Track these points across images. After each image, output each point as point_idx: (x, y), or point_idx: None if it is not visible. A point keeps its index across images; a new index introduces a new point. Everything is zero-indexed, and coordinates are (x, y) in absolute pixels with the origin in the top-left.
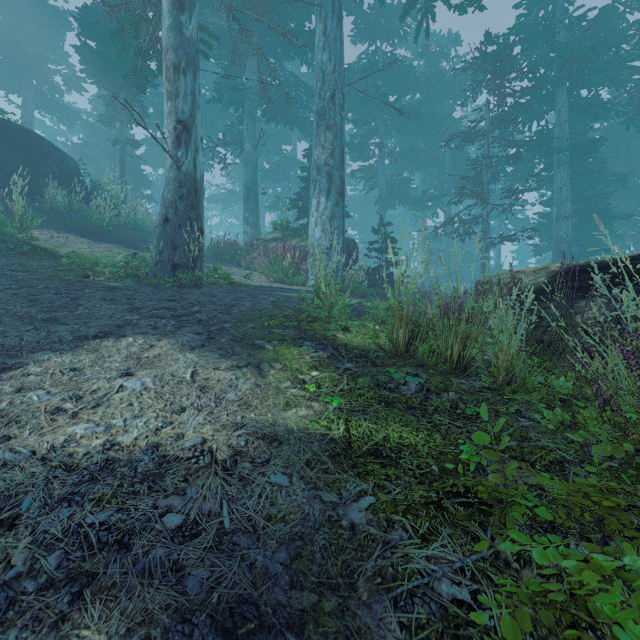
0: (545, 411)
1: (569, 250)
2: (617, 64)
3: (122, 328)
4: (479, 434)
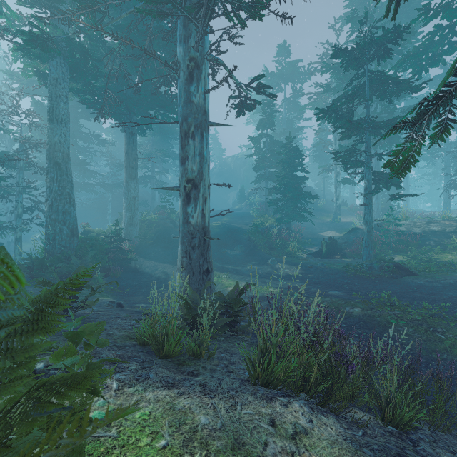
0: None
1: None
2: None
3: (328, 230)
4: None
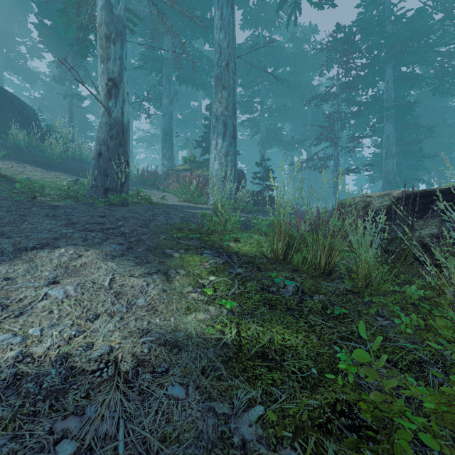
0: (403, 316)
1: (394, 179)
2: (428, 48)
3: (58, 240)
4: (359, 351)
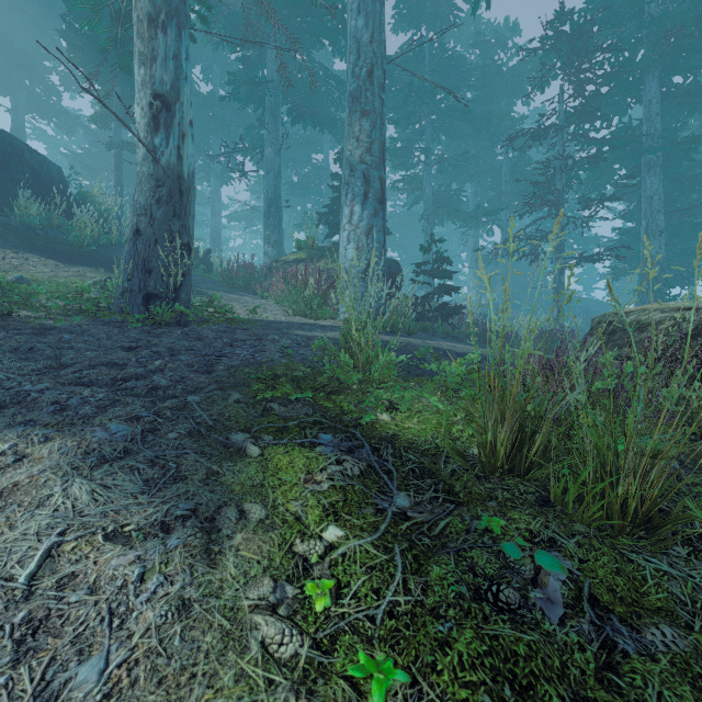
0: None
1: (662, 273)
2: None
3: None
4: None
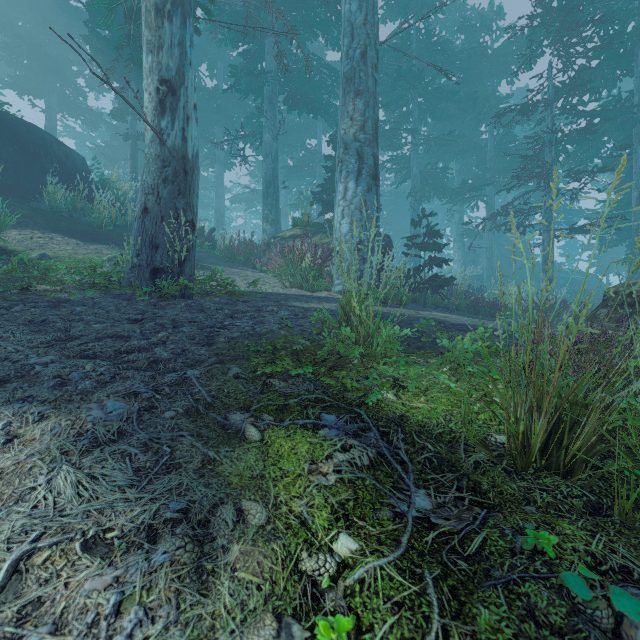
0: None
1: None
2: None
3: (0, 387)
4: None
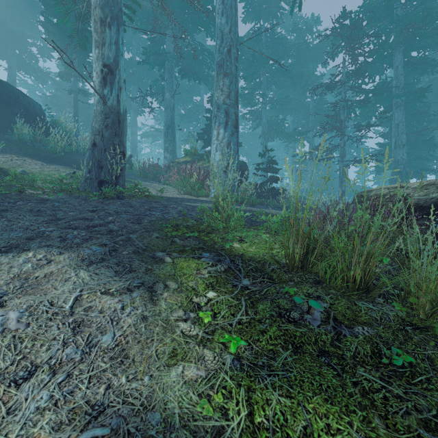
0: None
1: (404, 170)
2: None
3: (31, 241)
4: None
